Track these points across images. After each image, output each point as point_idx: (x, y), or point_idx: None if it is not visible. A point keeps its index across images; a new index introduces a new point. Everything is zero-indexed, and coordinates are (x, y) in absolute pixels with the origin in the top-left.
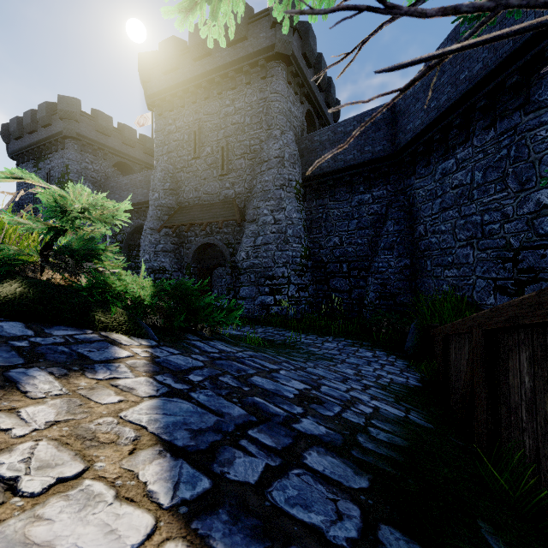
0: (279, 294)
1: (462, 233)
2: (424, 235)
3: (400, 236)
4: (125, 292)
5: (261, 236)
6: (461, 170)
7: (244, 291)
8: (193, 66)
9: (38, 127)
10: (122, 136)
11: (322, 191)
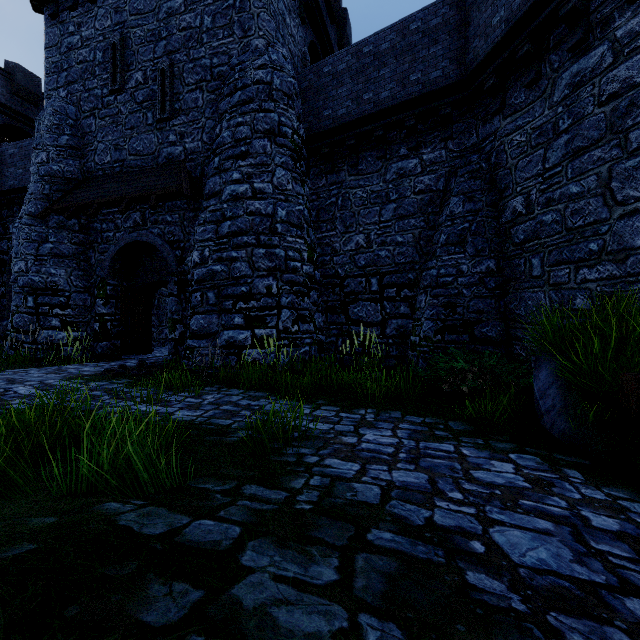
0: (261, 327)
1: (633, 185)
2: (524, 212)
3: (476, 221)
4: None
5: (228, 220)
6: (627, 59)
7: (197, 323)
8: None
9: None
10: (13, 83)
11: (336, 159)
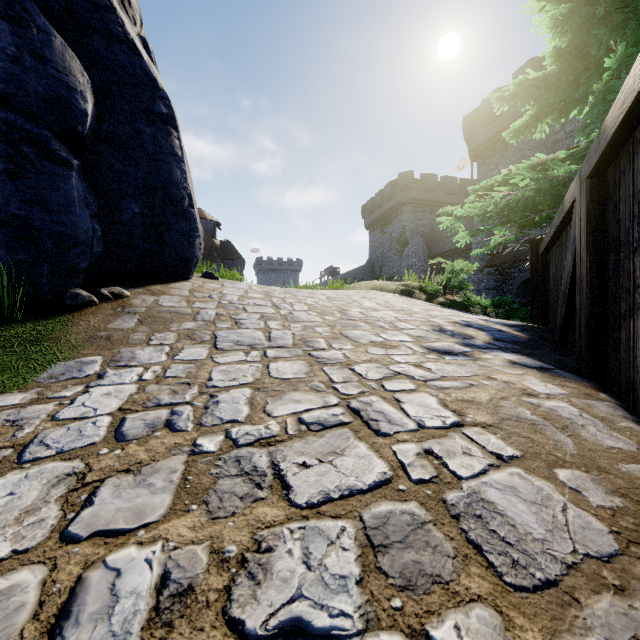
0: None
1: None
2: None
3: None
4: (477, 303)
5: None
6: None
7: None
8: (515, 108)
9: (384, 201)
10: (445, 188)
11: None
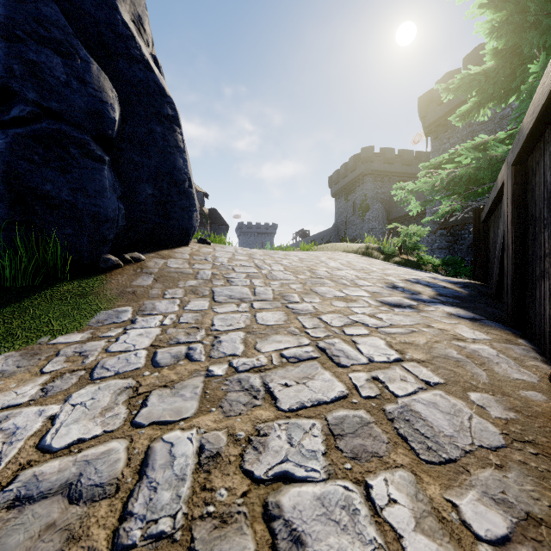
0: None
1: None
2: None
3: None
4: (429, 262)
5: None
6: None
7: None
8: None
9: (348, 173)
10: (402, 160)
11: None
